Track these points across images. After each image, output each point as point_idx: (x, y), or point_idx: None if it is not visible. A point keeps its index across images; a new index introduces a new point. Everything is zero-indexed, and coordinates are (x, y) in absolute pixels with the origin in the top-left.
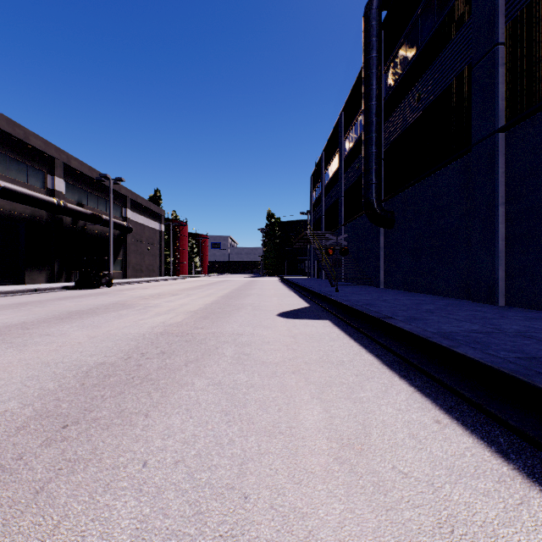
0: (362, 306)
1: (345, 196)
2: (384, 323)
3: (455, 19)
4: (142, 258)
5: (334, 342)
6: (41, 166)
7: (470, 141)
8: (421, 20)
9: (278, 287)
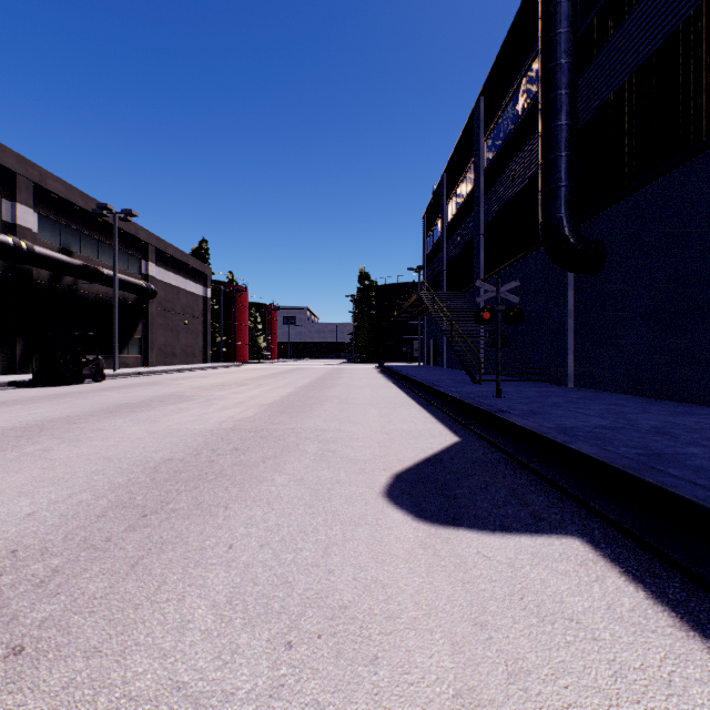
0: (681, 479)
1: (487, 233)
2: None
3: None
4: (175, 336)
5: None
6: None
7: None
8: None
9: (376, 382)
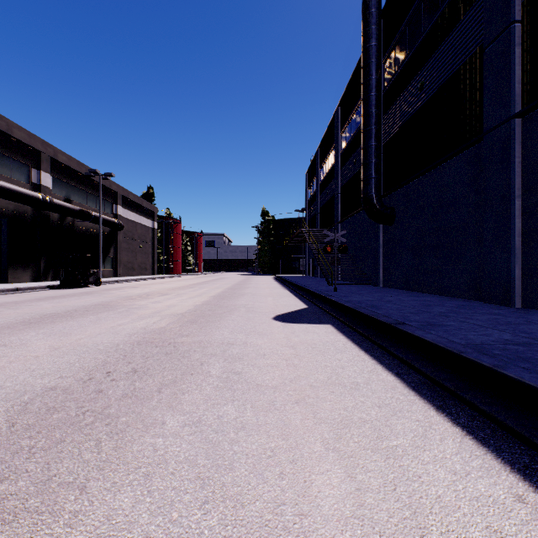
0: (367, 309)
1: (342, 193)
2: (398, 331)
3: (463, 1)
4: (134, 256)
5: (342, 354)
6: (26, 159)
7: (480, 130)
8: (424, 5)
9: (273, 286)
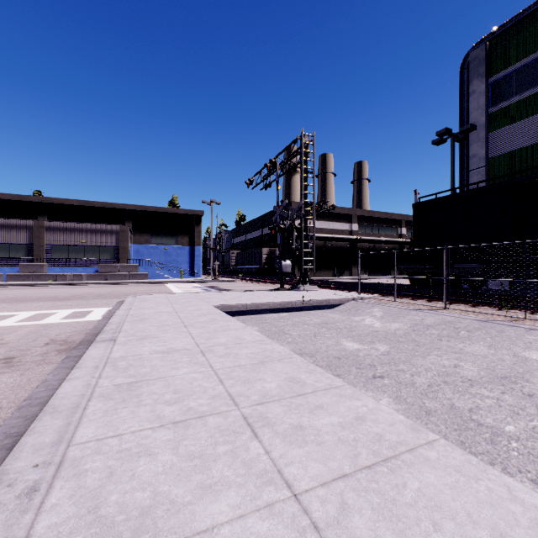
0: None
1: None
2: None
3: None
4: None
5: None
6: (396, 225)
7: None
8: None
9: None
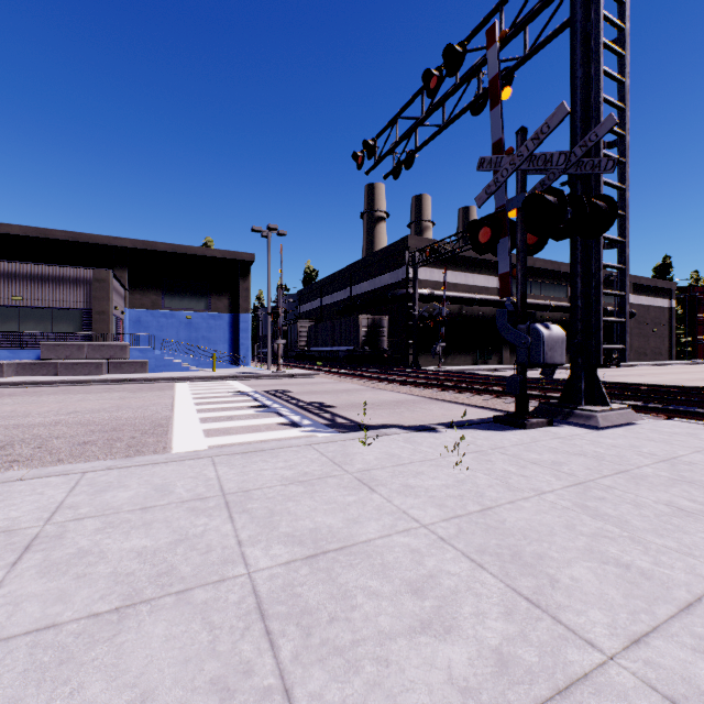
0: None
1: None
2: None
3: None
4: (645, 341)
5: None
6: (565, 282)
7: None
8: None
9: None
